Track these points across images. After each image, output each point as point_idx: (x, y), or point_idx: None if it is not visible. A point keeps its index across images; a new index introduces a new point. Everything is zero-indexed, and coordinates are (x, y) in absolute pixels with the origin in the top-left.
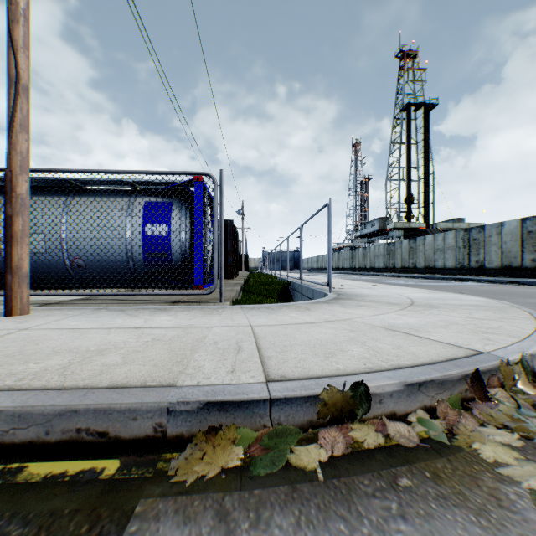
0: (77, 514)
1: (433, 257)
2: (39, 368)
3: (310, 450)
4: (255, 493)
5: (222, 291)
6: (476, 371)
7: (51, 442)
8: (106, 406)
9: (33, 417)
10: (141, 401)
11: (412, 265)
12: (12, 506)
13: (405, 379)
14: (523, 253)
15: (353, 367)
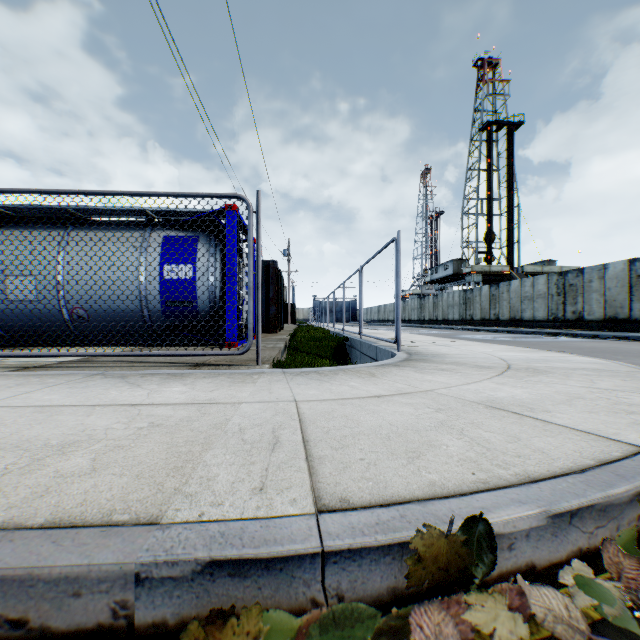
0: None
1: (520, 307)
2: None
3: None
4: None
5: (259, 350)
6: None
7: None
8: (25, 572)
9: None
10: (88, 561)
11: (494, 316)
12: None
13: (549, 506)
14: (631, 302)
15: (455, 478)
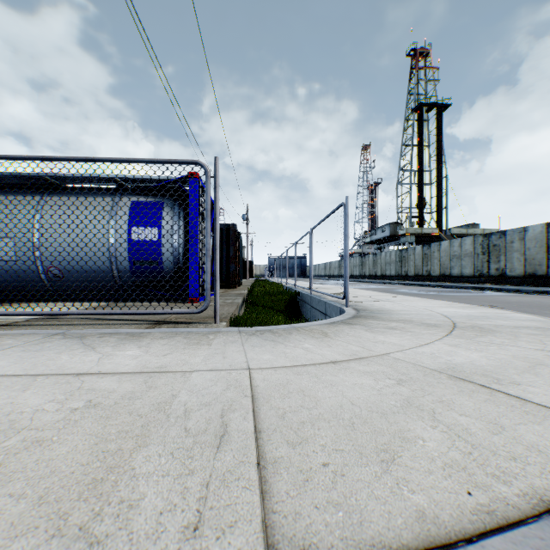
0: None
1: (449, 264)
2: None
3: None
4: None
5: (216, 308)
6: None
7: None
8: None
9: None
10: None
11: (426, 272)
12: None
13: None
14: (548, 260)
15: (448, 503)
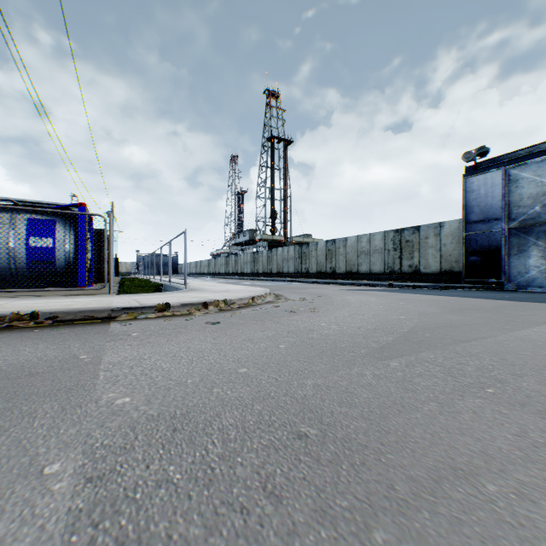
0: (98, 323)
1: (282, 265)
2: (54, 307)
3: (152, 316)
4: (138, 319)
5: (111, 287)
6: (205, 302)
7: (77, 319)
8: (94, 309)
9: (72, 313)
10: (104, 308)
11: (269, 270)
12: (81, 324)
13: (182, 303)
14: (327, 263)
15: (169, 302)
